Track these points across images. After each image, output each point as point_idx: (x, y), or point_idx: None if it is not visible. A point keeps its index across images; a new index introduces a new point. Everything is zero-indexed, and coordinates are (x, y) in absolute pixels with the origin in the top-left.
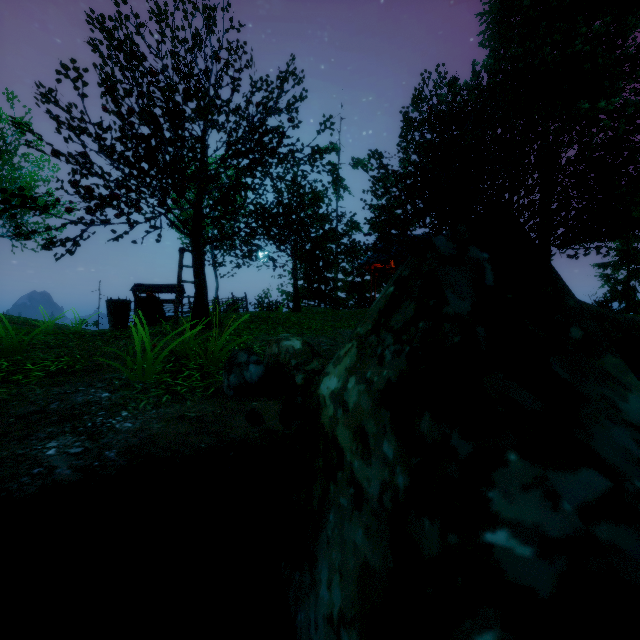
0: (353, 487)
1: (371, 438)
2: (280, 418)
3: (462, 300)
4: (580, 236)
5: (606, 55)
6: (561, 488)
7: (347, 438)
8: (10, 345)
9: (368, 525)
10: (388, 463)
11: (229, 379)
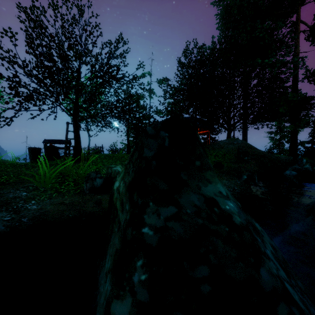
0: (119, 223)
1: (124, 204)
2: None
3: (151, 151)
4: (259, 119)
5: (269, 38)
6: (161, 212)
7: (119, 205)
8: None
9: (119, 235)
10: (127, 212)
11: (87, 185)
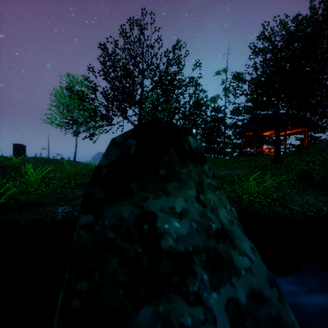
0: None
1: None
2: None
3: (107, 160)
4: None
5: None
6: (81, 219)
7: None
8: (68, 174)
9: None
10: None
11: None
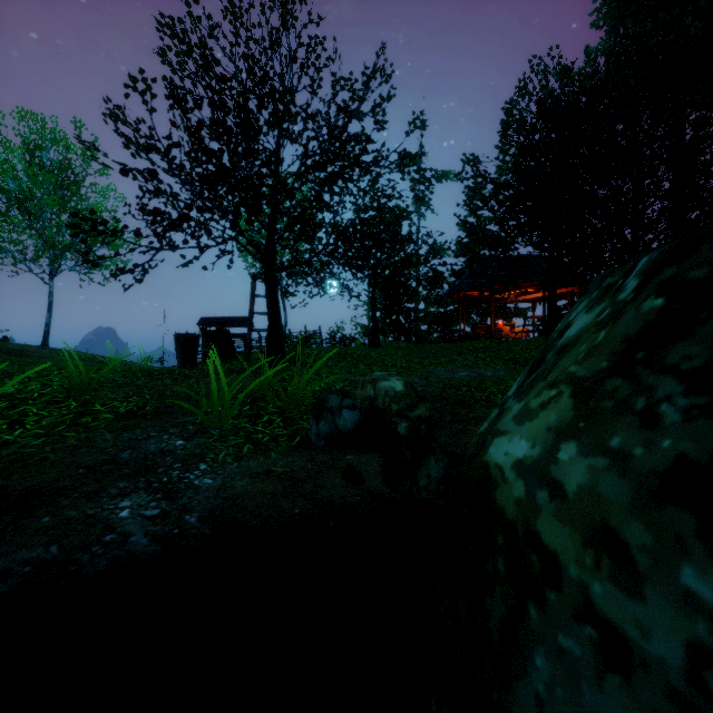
0: (593, 626)
1: (639, 553)
2: (383, 477)
3: None
4: None
5: None
6: None
7: (567, 540)
8: (78, 383)
9: None
10: (703, 610)
11: (318, 427)
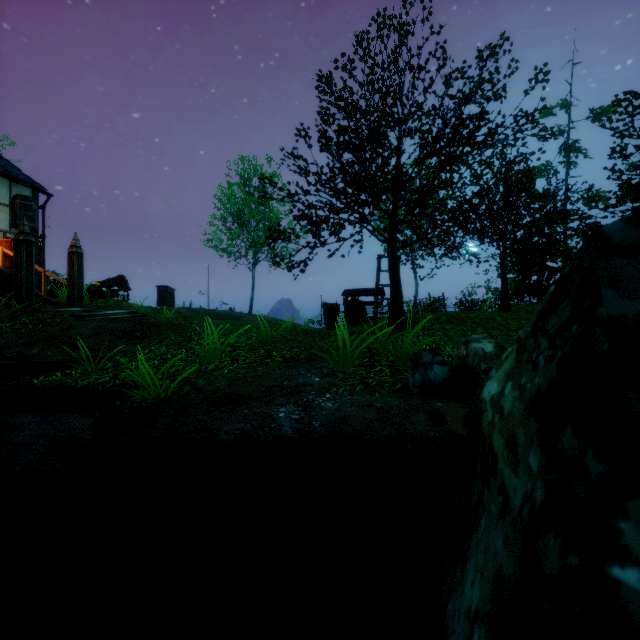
0: (502, 495)
1: (519, 448)
2: (464, 423)
3: (629, 299)
4: None
5: None
6: None
7: (500, 445)
8: (265, 338)
9: (507, 534)
10: (531, 475)
11: (414, 377)
